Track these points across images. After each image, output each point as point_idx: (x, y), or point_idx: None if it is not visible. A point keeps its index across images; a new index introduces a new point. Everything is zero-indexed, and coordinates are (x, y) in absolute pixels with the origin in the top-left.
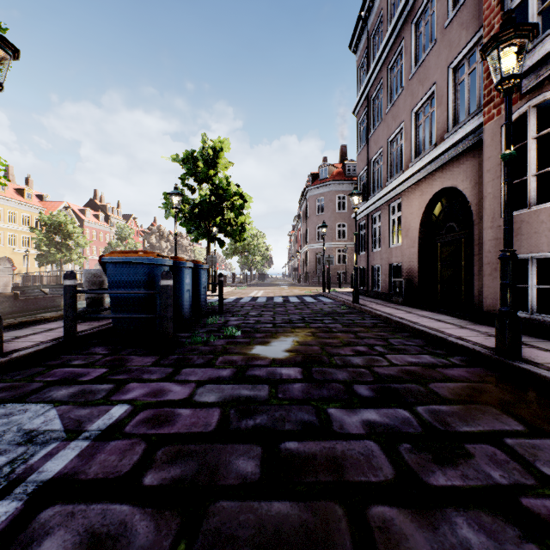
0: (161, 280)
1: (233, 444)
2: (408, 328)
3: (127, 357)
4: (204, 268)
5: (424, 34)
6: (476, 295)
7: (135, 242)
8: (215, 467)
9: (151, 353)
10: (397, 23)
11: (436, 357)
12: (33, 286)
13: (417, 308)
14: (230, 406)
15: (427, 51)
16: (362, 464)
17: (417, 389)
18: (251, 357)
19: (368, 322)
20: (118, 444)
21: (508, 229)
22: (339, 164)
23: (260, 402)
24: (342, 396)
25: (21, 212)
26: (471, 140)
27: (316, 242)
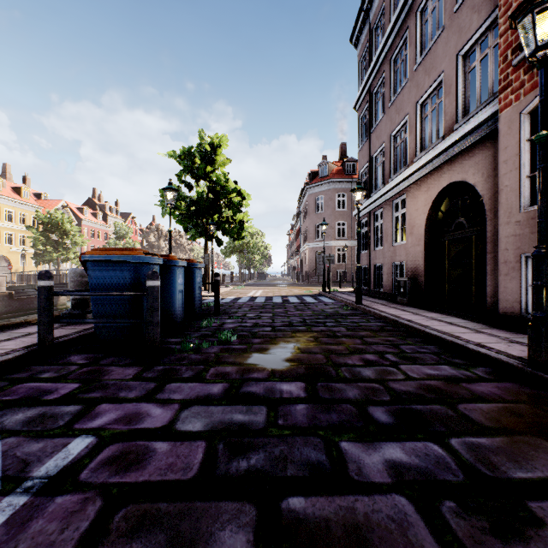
0: (146, 281)
1: (218, 502)
2: (419, 332)
3: (106, 368)
4: (198, 267)
5: (430, 22)
6: (489, 296)
7: (133, 241)
8: (190, 545)
9: (134, 363)
10: (401, 12)
11: (457, 369)
12: (27, 285)
13: (424, 310)
14: (219, 439)
15: (434, 39)
16: (395, 539)
17: (444, 413)
18: (247, 369)
19: (374, 325)
20: (65, 502)
21: (544, 222)
22: (338, 162)
23: (256, 432)
24: (356, 423)
25: (18, 211)
26: (484, 130)
27: (316, 241)
